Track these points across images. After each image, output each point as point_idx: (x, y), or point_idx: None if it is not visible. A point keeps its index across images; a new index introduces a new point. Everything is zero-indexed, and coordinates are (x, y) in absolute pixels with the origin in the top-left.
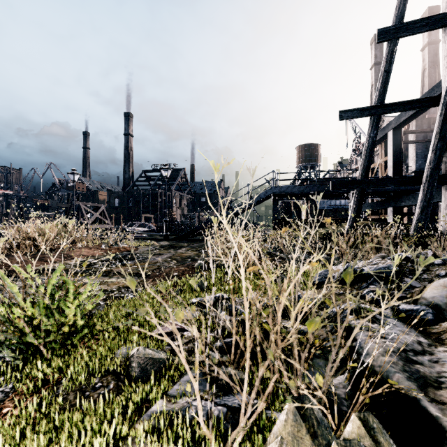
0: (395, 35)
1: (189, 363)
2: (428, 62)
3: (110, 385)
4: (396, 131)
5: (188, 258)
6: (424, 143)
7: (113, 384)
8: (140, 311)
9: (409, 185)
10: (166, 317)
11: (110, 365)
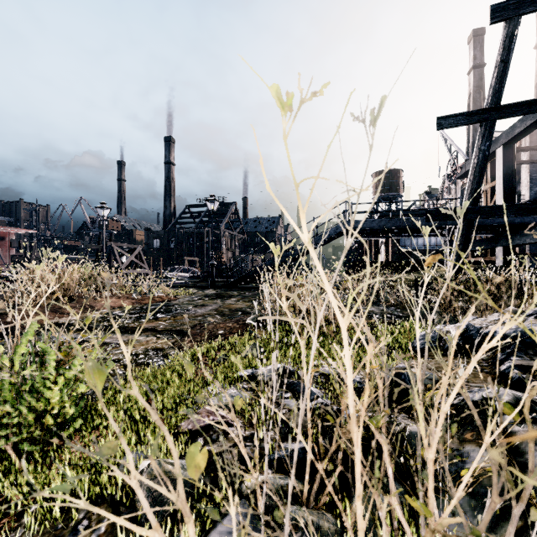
0: (516, 12)
1: None
2: None
3: (100, 527)
4: (507, 148)
5: (239, 311)
6: None
7: (106, 525)
8: (101, 449)
9: (536, 214)
10: None
11: (108, 485)
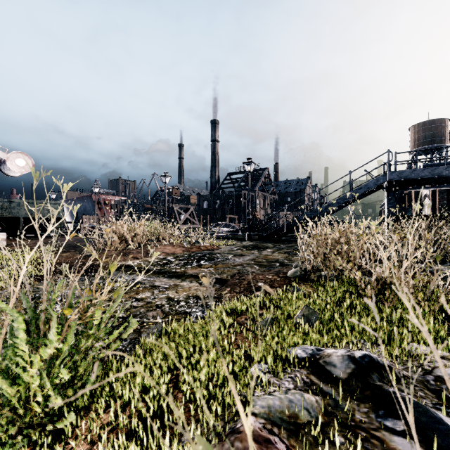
0: None
1: None
2: None
3: None
4: None
5: (276, 262)
6: None
7: None
8: None
9: None
10: (244, 391)
11: None
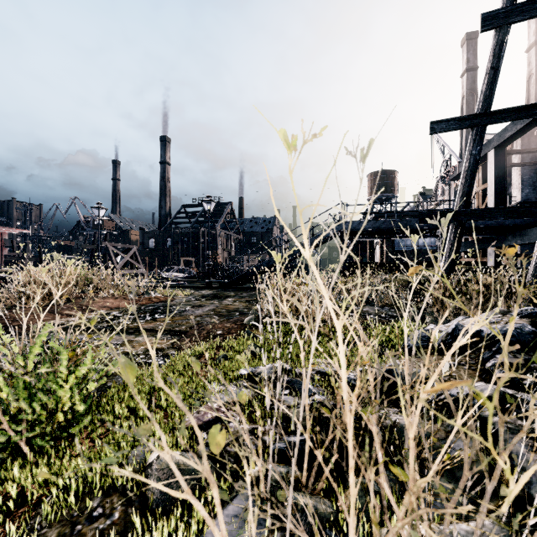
0: (506, 21)
1: (236, 526)
2: (535, 66)
3: (114, 514)
4: (499, 151)
5: (236, 312)
6: (533, 167)
7: (119, 512)
8: (138, 430)
9: (525, 217)
10: (205, 396)
11: (119, 476)
